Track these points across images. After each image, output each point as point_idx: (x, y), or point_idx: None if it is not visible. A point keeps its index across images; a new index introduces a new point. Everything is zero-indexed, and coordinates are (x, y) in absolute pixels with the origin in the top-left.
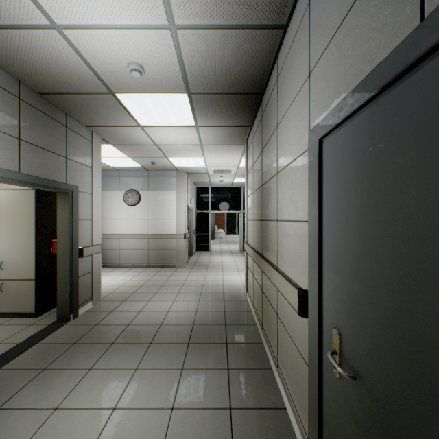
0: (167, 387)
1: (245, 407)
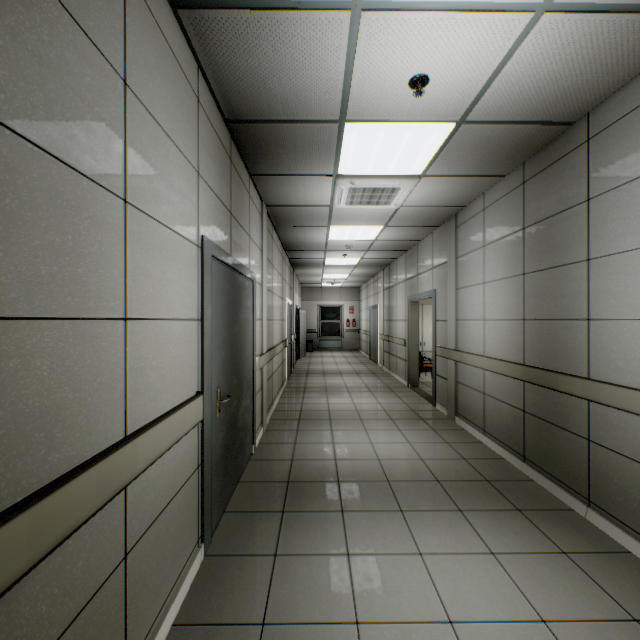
0: None
1: (239, 624)
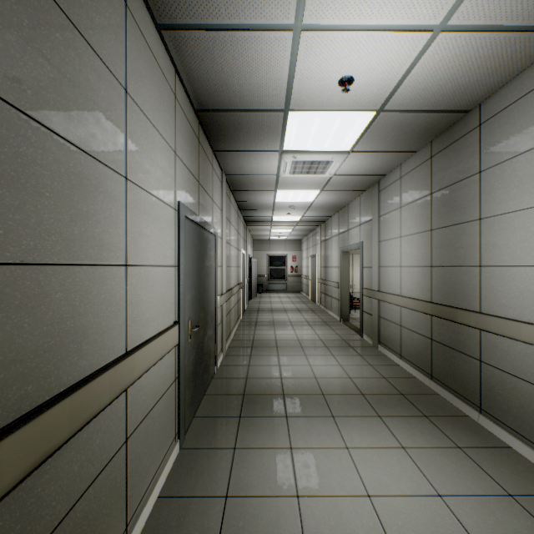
0: (319, 528)
1: (208, 497)
